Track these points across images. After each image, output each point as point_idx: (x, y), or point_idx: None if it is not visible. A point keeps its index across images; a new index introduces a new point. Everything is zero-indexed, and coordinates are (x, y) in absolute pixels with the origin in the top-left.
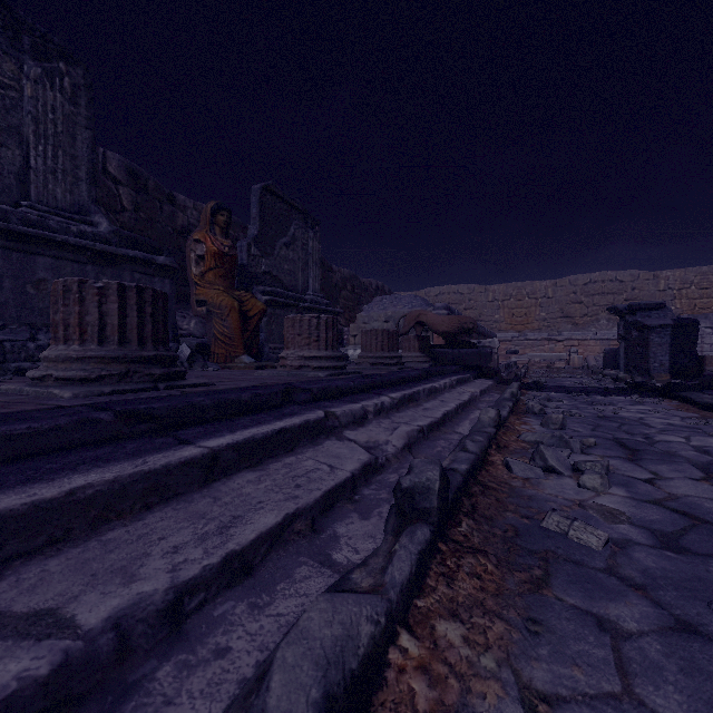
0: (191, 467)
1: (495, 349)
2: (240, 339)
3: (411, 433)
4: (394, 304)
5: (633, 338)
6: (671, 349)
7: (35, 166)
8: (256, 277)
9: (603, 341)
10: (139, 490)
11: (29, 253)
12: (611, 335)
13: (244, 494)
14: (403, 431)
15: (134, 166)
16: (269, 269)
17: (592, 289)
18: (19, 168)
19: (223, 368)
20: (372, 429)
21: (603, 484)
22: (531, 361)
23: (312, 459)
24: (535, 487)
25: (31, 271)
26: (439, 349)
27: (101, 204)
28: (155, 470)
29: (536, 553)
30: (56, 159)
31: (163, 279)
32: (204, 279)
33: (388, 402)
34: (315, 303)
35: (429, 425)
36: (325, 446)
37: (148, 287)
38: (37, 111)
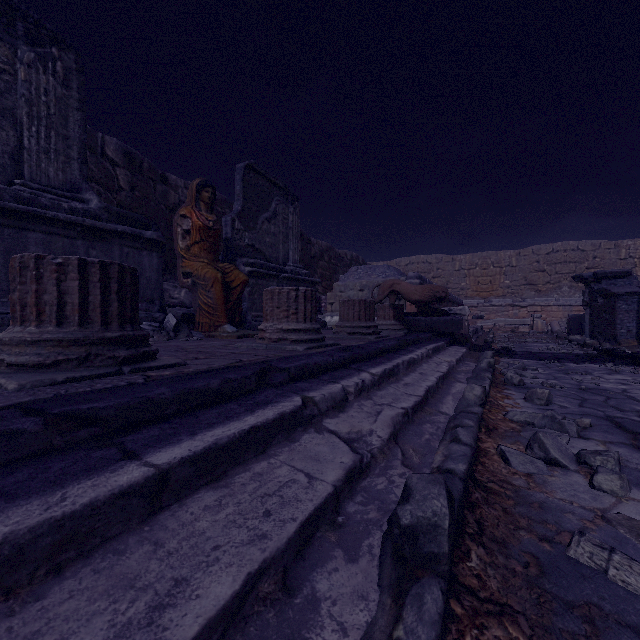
0: (128, 498)
1: (465, 316)
2: (222, 309)
3: (396, 419)
4: (369, 274)
5: (599, 305)
6: (638, 316)
7: (28, 146)
8: (240, 250)
9: (565, 307)
10: (45, 547)
11: (21, 229)
12: (573, 302)
13: (197, 532)
14: (388, 417)
15: (130, 149)
16: (251, 242)
17: (554, 258)
18: (13, 148)
19: (207, 336)
20: (354, 415)
21: (623, 486)
22: (496, 326)
23: (287, 464)
24: (541, 488)
25: (23, 246)
26: (412, 316)
27: (100, 184)
28: (72, 513)
29: (574, 606)
30: (48, 140)
31: (150, 252)
32: (190, 252)
33: (368, 380)
34: (295, 273)
35: (413, 406)
36: (303, 442)
37: (114, 263)
38: (30, 94)
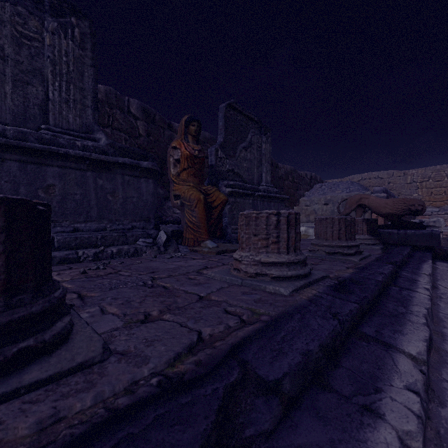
0: None
1: (440, 228)
2: (204, 226)
3: None
4: (333, 190)
5: None
6: None
7: (52, 98)
8: (222, 174)
9: None
10: None
11: (41, 164)
12: None
13: None
14: None
15: (146, 106)
16: (231, 167)
17: None
18: (41, 101)
19: (191, 251)
20: None
21: None
22: None
23: None
24: None
25: (42, 178)
26: (382, 229)
27: (127, 133)
28: None
29: None
30: (68, 92)
31: (147, 179)
32: (179, 177)
33: (421, 384)
34: (267, 192)
35: None
36: None
37: None
38: (54, 56)
